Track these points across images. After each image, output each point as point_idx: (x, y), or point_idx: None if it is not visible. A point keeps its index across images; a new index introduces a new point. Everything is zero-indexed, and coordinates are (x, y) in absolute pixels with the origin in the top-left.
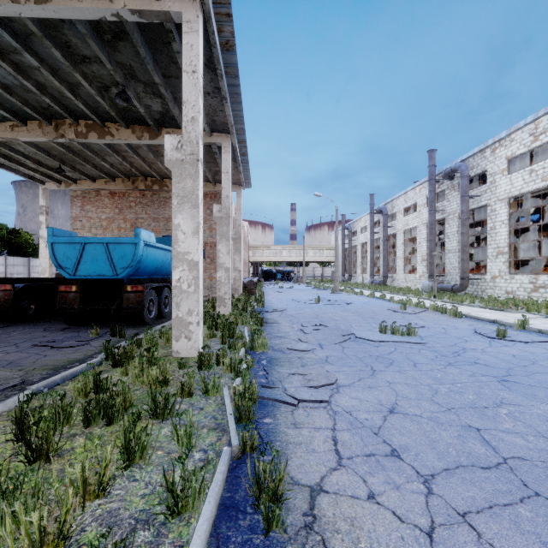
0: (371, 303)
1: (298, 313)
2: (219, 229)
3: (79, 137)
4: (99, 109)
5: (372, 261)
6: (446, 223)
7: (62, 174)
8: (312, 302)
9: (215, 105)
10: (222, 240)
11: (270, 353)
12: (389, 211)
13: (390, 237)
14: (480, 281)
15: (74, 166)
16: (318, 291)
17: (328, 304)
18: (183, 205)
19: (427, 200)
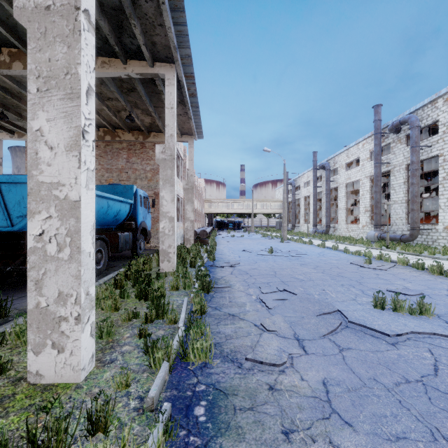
0: (326, 254)
1: (252, 269)
2: (162, 172)
3: (1, 67)
4: (18, 29)
5: (314, 212)
6: (391, 175)
7: (5, 120)
8: (265, 253)
9: (152, 15)
10: (165, 185)
11: (215, 368)
12: (331, 166)
13: (331, 191)
14: (431, 231)
15: (20, 113)
16: (267, 240)
17: (282, 255)
18: (49, 94)
19: (371, 155)
